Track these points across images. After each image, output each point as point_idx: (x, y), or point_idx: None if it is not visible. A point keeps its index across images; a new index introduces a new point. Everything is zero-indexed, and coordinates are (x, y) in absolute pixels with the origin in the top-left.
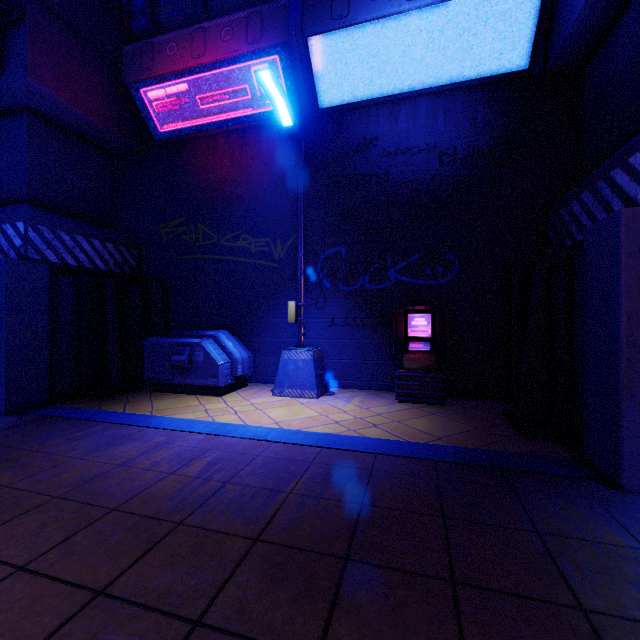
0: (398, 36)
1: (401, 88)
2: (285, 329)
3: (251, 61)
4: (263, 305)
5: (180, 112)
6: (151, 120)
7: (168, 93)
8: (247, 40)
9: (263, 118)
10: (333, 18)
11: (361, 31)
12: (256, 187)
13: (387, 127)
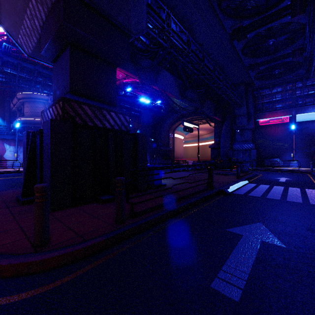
0: (314, 114)
1: (314, 119)
2: (287, 158)
3: (283, 117)
4: (282, 154)
5: (265, 122)
6: (258, 123)
7: (264, 120)
8: (283, 114)
9: (283, 123)
10: (301, 112)
11: (307, 113)
12: (281, 134)
13: (311, 125)
